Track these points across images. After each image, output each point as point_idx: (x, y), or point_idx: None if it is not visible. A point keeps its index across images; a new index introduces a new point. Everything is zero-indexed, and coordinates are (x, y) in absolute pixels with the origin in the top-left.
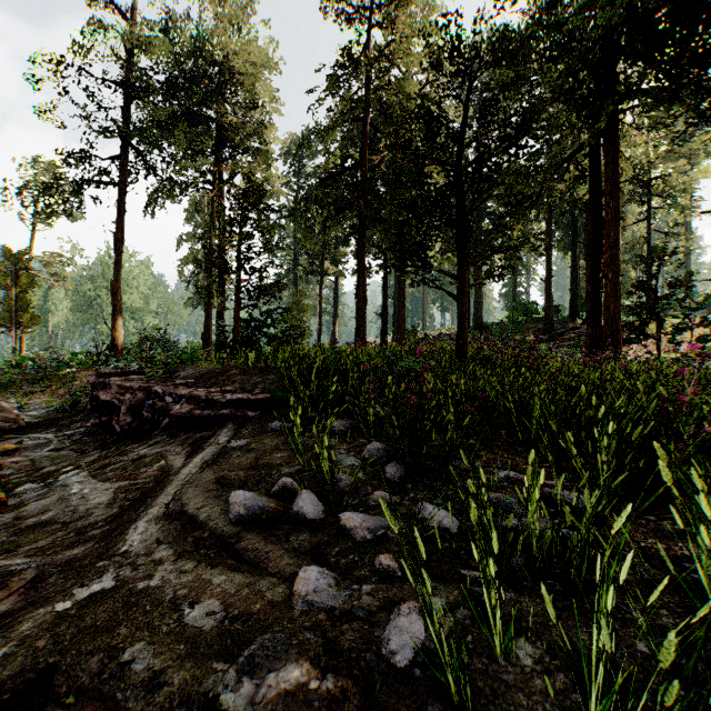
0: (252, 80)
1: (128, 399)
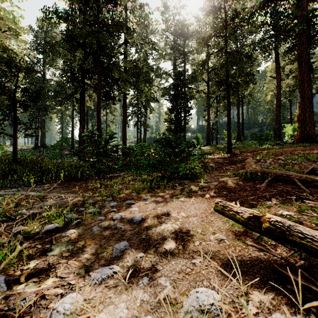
0: None
1: None
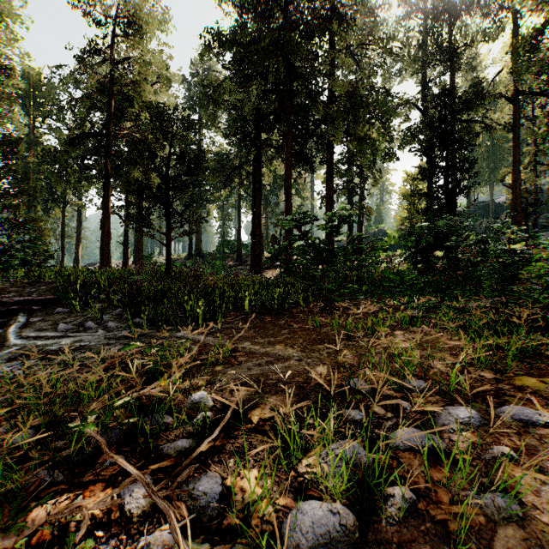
0: None
1: None
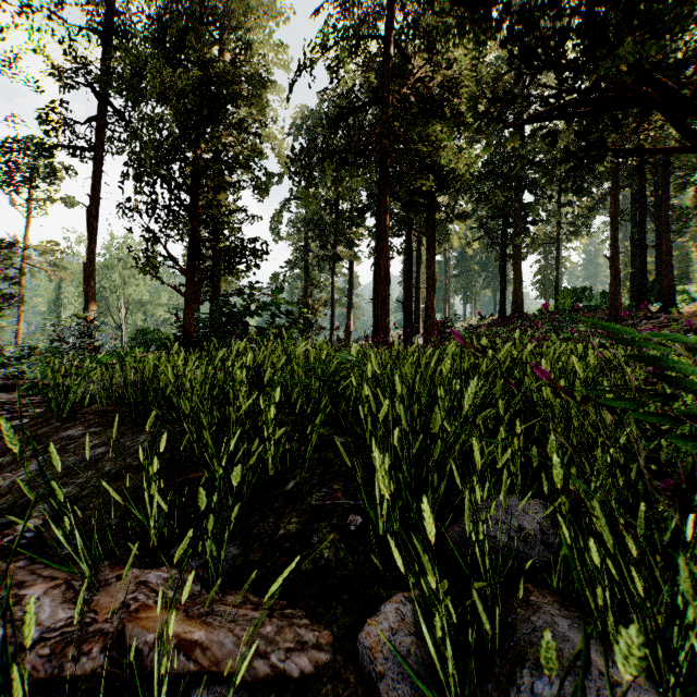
0: (245, 10)
1: None
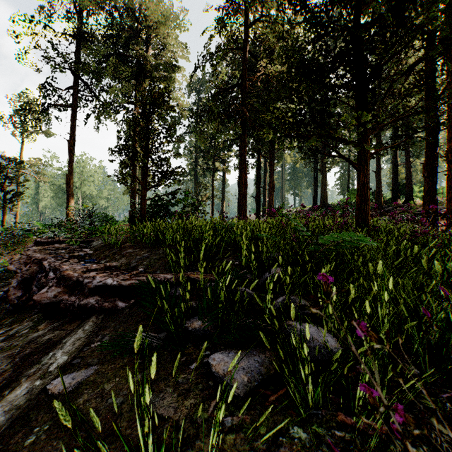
0: (163, 28)
1: (21, 272)
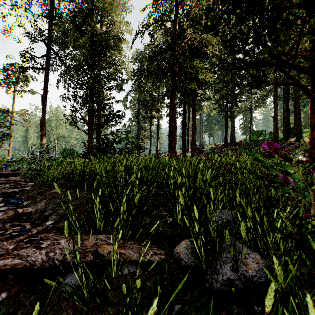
0: (112, 8)
1: None
